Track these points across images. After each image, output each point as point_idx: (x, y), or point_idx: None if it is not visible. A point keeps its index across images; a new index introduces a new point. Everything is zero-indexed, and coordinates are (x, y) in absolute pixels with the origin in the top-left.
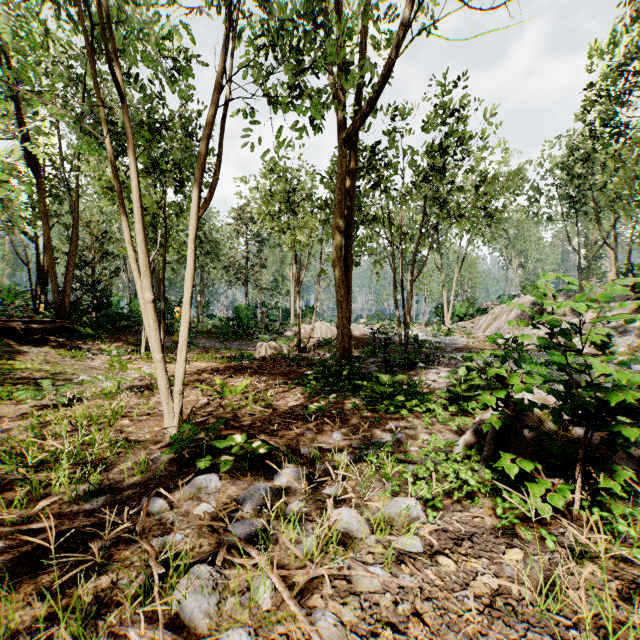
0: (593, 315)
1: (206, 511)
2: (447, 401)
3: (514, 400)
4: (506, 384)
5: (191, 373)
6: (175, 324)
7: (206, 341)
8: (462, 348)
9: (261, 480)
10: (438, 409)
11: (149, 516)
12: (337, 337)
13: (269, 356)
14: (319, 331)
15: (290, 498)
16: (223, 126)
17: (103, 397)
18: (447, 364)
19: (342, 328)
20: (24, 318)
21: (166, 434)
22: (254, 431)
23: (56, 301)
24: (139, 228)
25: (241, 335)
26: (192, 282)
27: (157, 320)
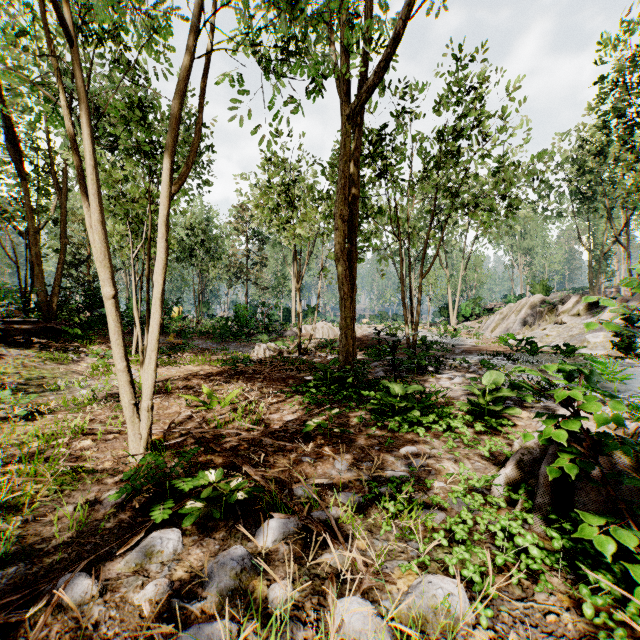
0: (610, 315)
1: (152, 599)
2: (470, 416)
3: (599, 437)
4: (577, 410)
5: (180, 378)
6: (172, 324)
7: (203, 342)
8: (471, 350)
9: (238, 537)
10: (462, 428)
11: (65, 610)
12: (340, 339)
13: (267, 358)
14: (321, 331)
15: (276, 571)
16: (204, 88)
17: (71, 409)
18: (459, 368)
19: (346, 329)
20: (9, 318)
21: (130, 460)
22: (237, 460)
23: (43, 300)
24: (95, 206)
25: (240, 336)
26: (163, 274)
27: (119, 320)
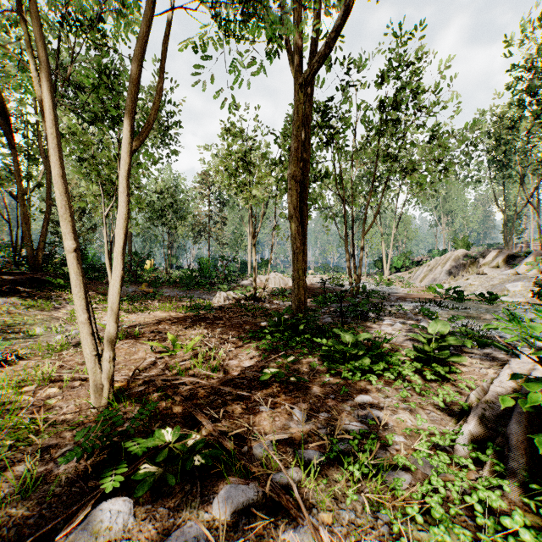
0: (526, 267)
1: None
2: (418, 363)
3: None
4: None
5: (148, 324)
6: (145, 275)
7: (171, 290)
8: (405, 297)
9: (195, 507)
10: (413, 376)
11: None
12: (293, 289)
13: (226, 305)
14: (273, 281)
15: None
16: (165, 50)
17: (44, 355)
18: (397, 314)
19: (298, 280)
20: None
21: (92, 410)
22: (195, 412)
23: (29, 254)
24: (55, 160)
25: (203, 285)
26: (125, 228)
27: (81, 273)
